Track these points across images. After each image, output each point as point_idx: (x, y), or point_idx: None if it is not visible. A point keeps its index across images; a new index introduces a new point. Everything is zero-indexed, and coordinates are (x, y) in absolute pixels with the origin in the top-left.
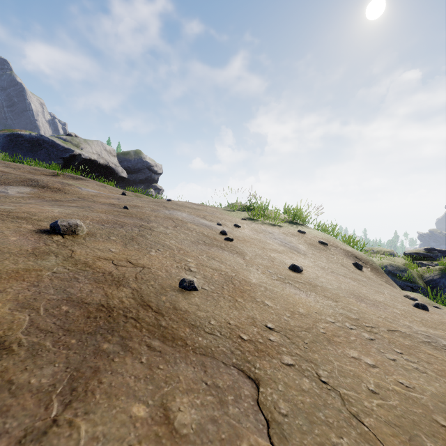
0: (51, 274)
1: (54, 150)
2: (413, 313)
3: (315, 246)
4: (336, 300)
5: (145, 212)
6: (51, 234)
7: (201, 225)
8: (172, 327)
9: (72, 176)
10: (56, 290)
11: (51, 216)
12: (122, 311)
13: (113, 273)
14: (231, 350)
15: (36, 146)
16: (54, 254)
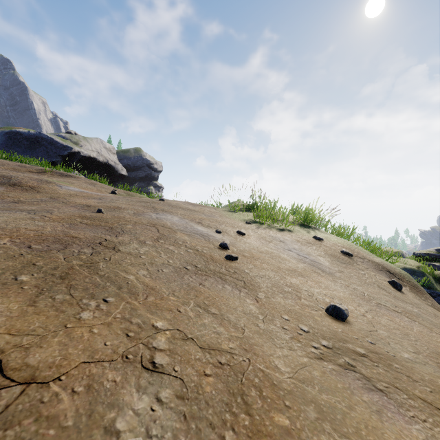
0: None
1: (52, 148)
2: None
3: (338, 258)
4: None
5: (124, 216)
6: None
7: (194, 234)
8: None
9: (60, 173)
10: None
11: None
12: None
13: None
14: None
15: (35, 144)
16: None
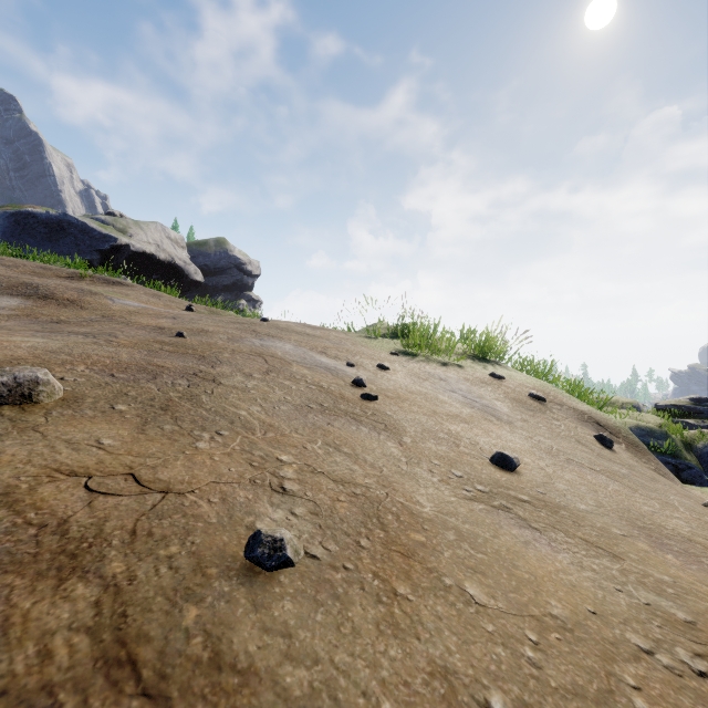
0: None
1: (85, 239)
2: None
3: (524, 403)
4: (613, 551)
5: (215, 342)
6: None
7: (316, 367)
8: None
9: (105, 279)
10: None
11: (4, 357)
12: None
13: (71, 523)
14: None
15: (57, 232)
16: None
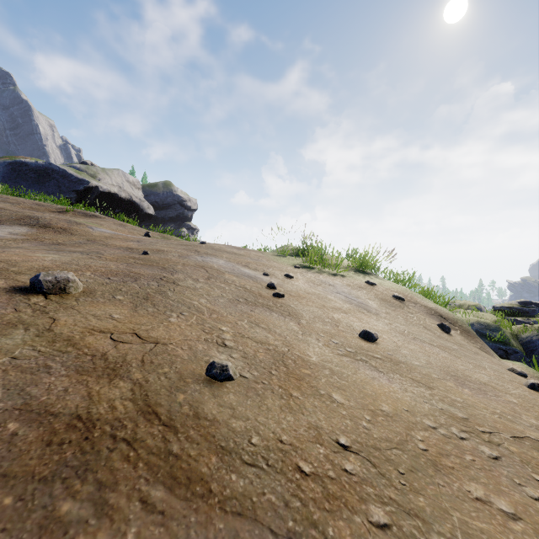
0: (9, 360)
1: (65, 182)
2: (533, 400)
3: (389, 302)
4: (429, 385)
5: (170, 258)
6: (28, 293)
7: (242, 276)
8: (189, 456)
9: (84, 213)
10: (6, 392)
11: (39, 266)
12: (109, 427)
13: (108, 355)
14: (284, 499)
15: (44, 177)
16: (23, 325)
